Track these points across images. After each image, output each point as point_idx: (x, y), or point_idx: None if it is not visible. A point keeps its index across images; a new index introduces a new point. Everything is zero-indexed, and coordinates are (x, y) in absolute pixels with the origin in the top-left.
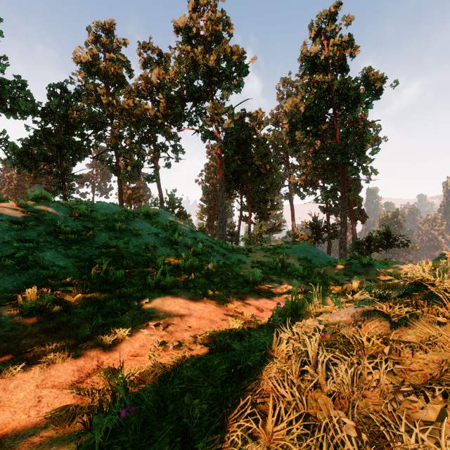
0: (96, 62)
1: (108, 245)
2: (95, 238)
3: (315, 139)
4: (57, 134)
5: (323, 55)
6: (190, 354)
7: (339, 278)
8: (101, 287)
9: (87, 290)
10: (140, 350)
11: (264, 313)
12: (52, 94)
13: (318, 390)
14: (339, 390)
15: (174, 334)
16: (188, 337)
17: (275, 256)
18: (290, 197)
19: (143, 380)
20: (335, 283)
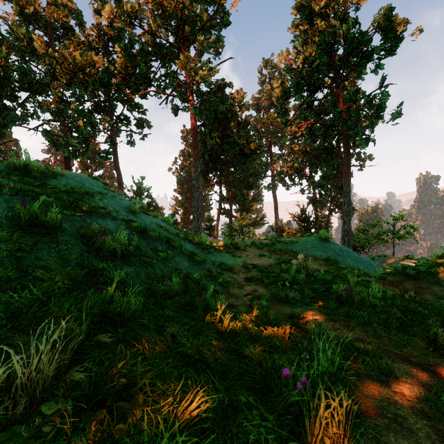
0: (32, 2)
1: None
2: None
3: (309, 112)
4: None
5: None
6: None
7: None
8: None
9: None
10: None
11: None
12: None
13: None
14: None
15: None
16: None
17: (277, 256)
18: (273, 188)
19: None
20: None
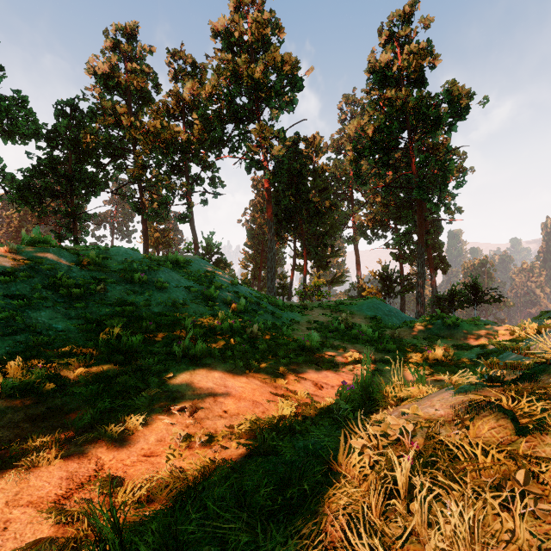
0: (115, 74)
1: (124, 301)
2: (108, 293)
3: (386, 170)
4: (66, 163)
5: (396, 65)
6: (223, 455)
7: (418, 343)
8: (111, 358)
9: (92, 362)
10: (156, 447)
11: (324, 390)
12: (60, 113)
13: (414, 539)
14: (450, 546)
15: (204, 422)
16: (222, 428)
17: (336, 315)
18: (354, 242)
19: (153, 499)
20: (412, 350)
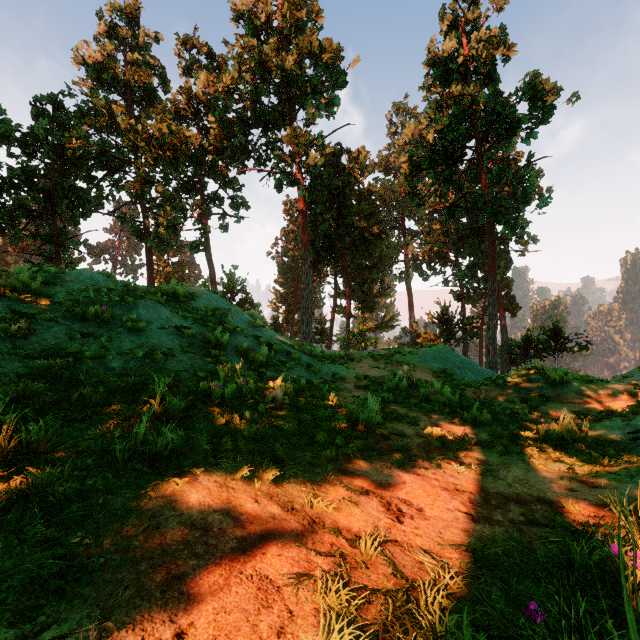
0: (111, 65)
1: (59, 350)
2: (33, 336)
3: (448, 188)
4: (48, 176)
5: (462, 55)
6: None
7: (518, 409)
8: None
9: None
10: None
11: (407, 524)
12: (39, 113)
13: None
14: None
15: None
16: None
17: (393, 368)
18: (406, 278)
19: None
20: (515, 421)
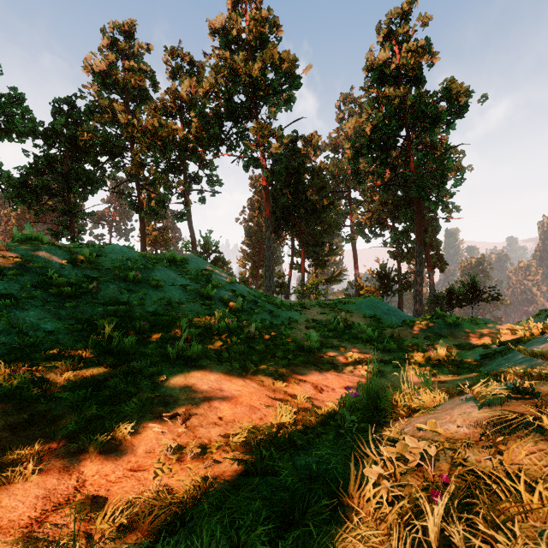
0: (113, 71)
1: (117, 300)
2: (101, 292)
3: (384, 168)
4: (63, 161)
5: (394, 63)
6: (216, 471)
7: (419, 343)
8: (101, 360)
9: (81, 364)
10: (144, 459)
11: (324, 394)
12: (57, 111)
13: None
14: None
15: (197, 431)
16: (216, 437)
17: (335, 314)
18: (352, 240)
19: (135, 527)
20: (413, 349)
